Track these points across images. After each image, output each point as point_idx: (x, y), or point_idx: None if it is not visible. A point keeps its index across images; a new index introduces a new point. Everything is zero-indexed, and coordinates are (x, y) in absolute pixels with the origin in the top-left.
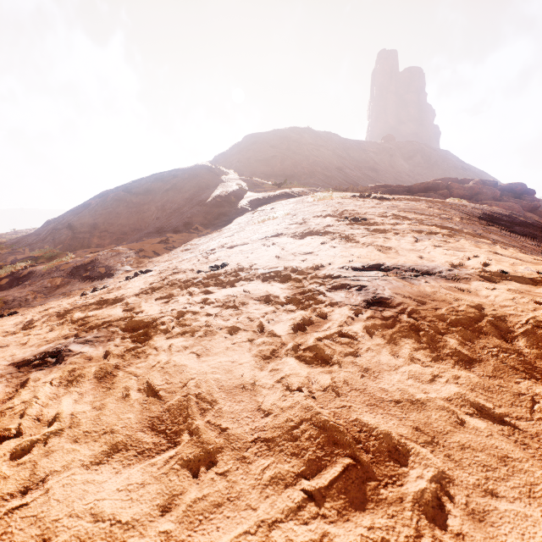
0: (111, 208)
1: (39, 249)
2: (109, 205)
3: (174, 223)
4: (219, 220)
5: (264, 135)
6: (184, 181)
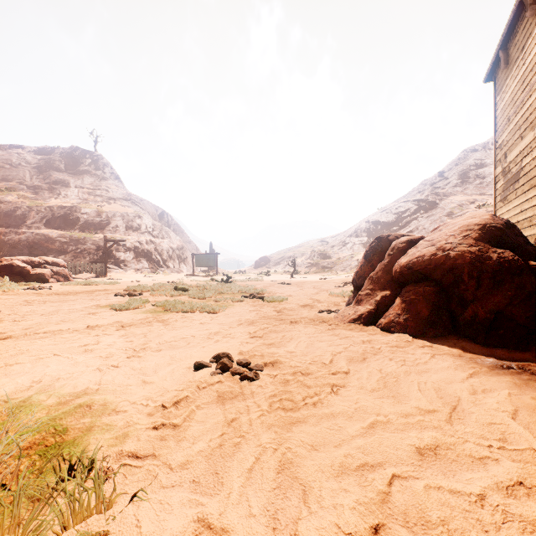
0: (372, 228)
1: (343, 251)
2: (370, 226)
3: None
4: None
5: (482, 147)
6: (414, 209)
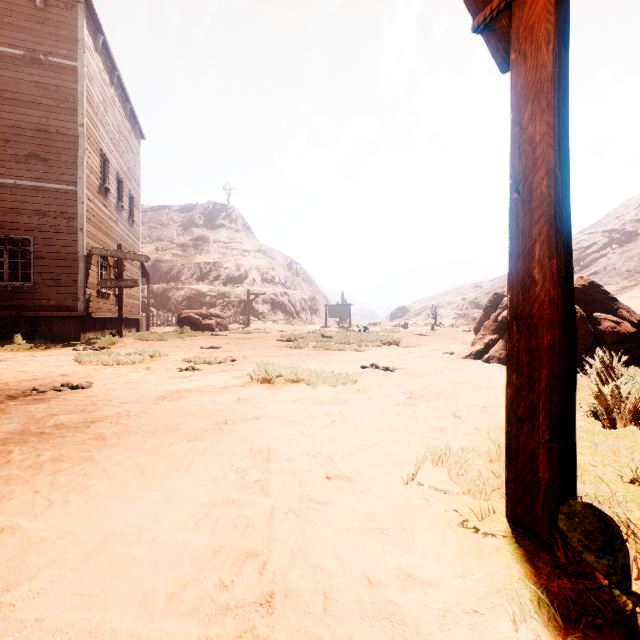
0: None
1: None
2: None
3: (597, 279)
4: (634, 275)
5: None
6: (603, 243)
